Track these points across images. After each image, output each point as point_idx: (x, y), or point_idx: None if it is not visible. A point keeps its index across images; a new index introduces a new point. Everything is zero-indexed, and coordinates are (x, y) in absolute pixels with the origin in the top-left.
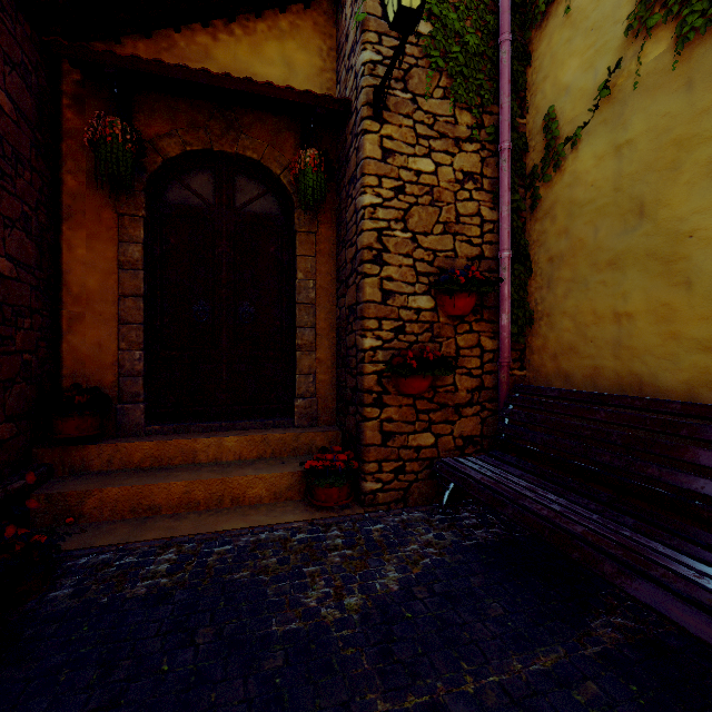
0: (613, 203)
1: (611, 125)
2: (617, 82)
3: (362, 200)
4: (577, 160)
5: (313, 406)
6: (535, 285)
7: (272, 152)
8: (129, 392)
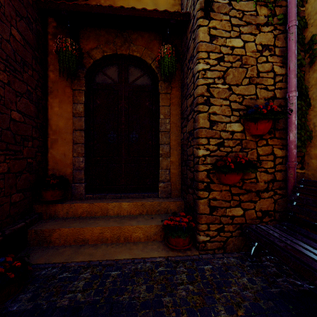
0: None
1: None
2: None
3: (197, 67)
4: None
5: (168, 187)
6: (313, 113)
7: (146, 52)
8: (77, 177)
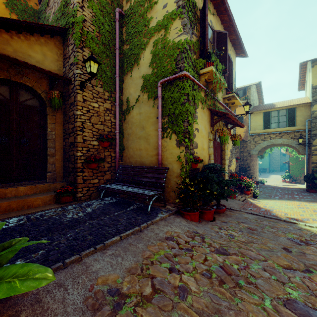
0: (139, 124)
1: (139, 107)
2: (140, 99)
3: (77, 112)
4: (133, 112)
5: (54, 175)
6: (125, 140)
7: (37, 85)
8: None
